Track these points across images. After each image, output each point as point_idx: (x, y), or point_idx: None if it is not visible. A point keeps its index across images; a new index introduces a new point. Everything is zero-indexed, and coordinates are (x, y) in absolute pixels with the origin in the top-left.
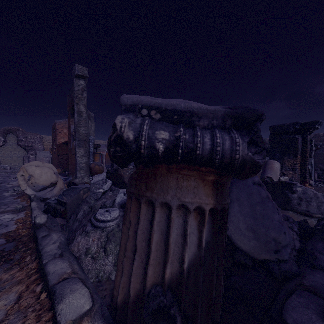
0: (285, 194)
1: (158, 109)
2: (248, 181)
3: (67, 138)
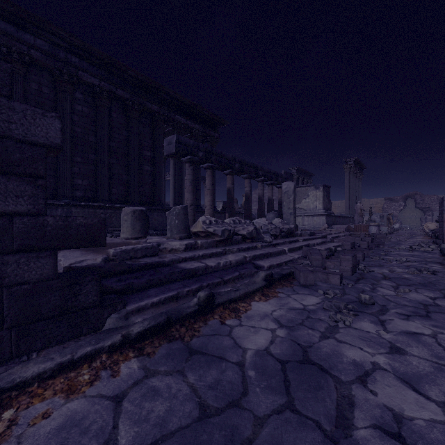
0: None
1: None
2: None
3: None
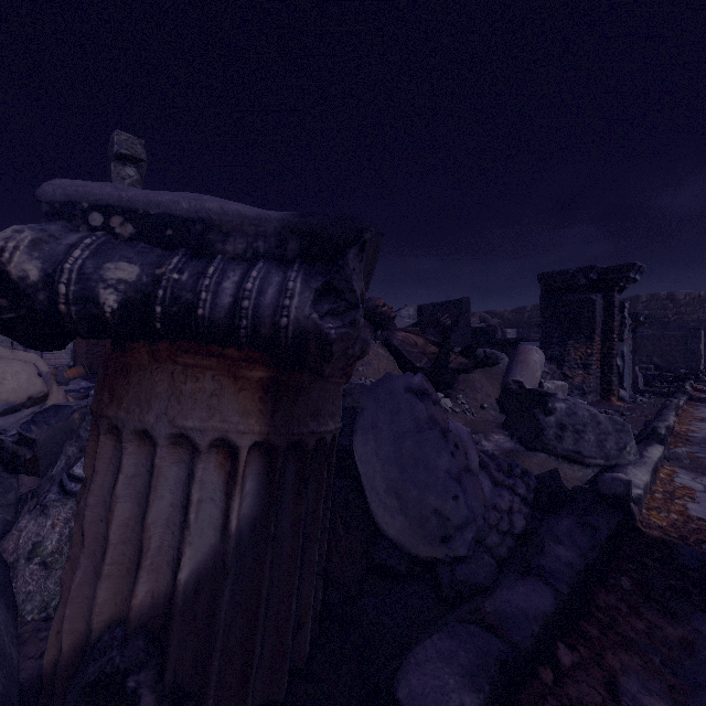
0: (534, 417)
1: (128, 213)
2: (396, 385)
3: None
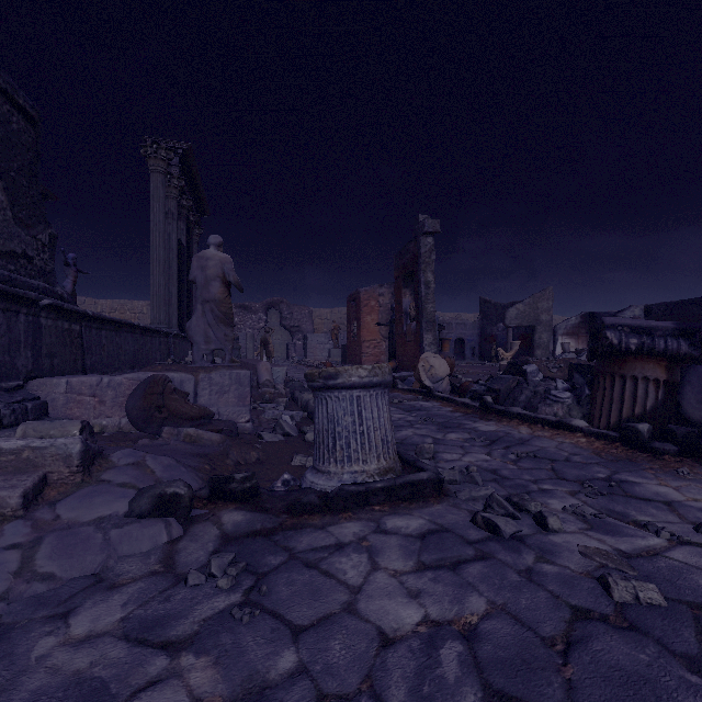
0: None
1: (628, 327)
2: (699, 369)
3: (376, 316)
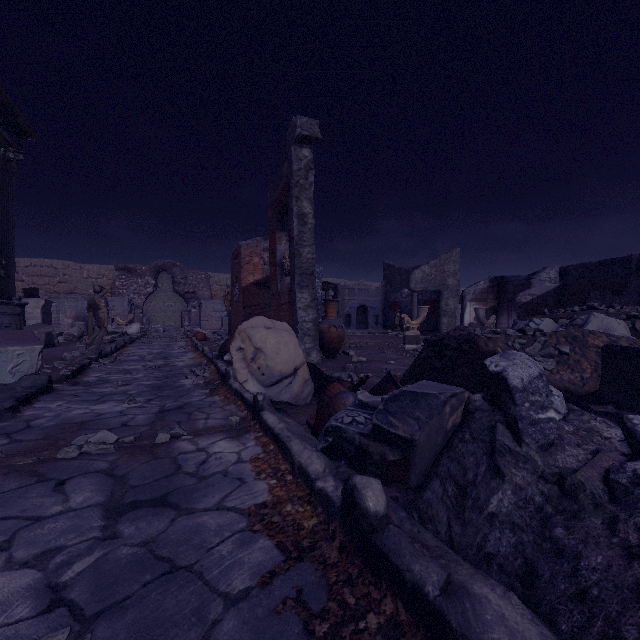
0: None
1: None
2: None
3: (259, 275)
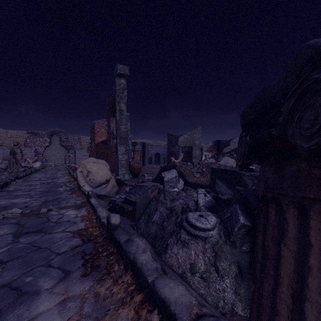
0: None
1: None
2: None
3: (104, 138)
